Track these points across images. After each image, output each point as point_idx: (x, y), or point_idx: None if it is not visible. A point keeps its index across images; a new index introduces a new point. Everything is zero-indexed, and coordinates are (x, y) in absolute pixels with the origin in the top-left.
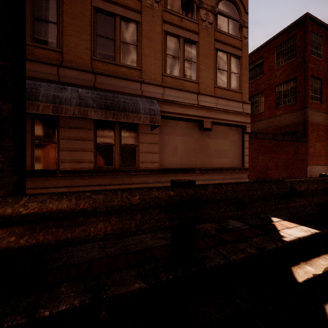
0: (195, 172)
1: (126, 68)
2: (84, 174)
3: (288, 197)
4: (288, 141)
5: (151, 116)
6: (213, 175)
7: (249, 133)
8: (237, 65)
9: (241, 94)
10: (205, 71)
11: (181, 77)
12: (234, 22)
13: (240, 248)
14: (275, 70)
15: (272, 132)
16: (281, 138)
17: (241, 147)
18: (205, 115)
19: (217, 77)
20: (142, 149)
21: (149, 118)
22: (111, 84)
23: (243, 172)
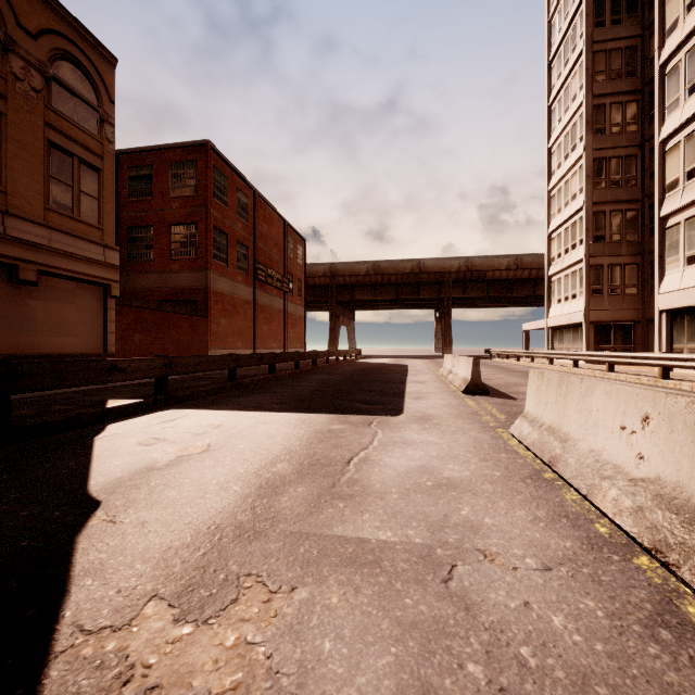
0: None
1: None
2: None
3: (111, 372)
4: (182, 314)
5: None
6: None
7: (117, 297)
8: (94, 182)
9: (101, 231)
10: (23, 174)
11: None
12: (88, 107)
13: (60, 415)
14: (170, 200)
15: (166, 296)
16: (171, 309)
17: (102, 320)
18: (24, 256)
19: (51, 192)
20: None
21: None
22: None
23: None
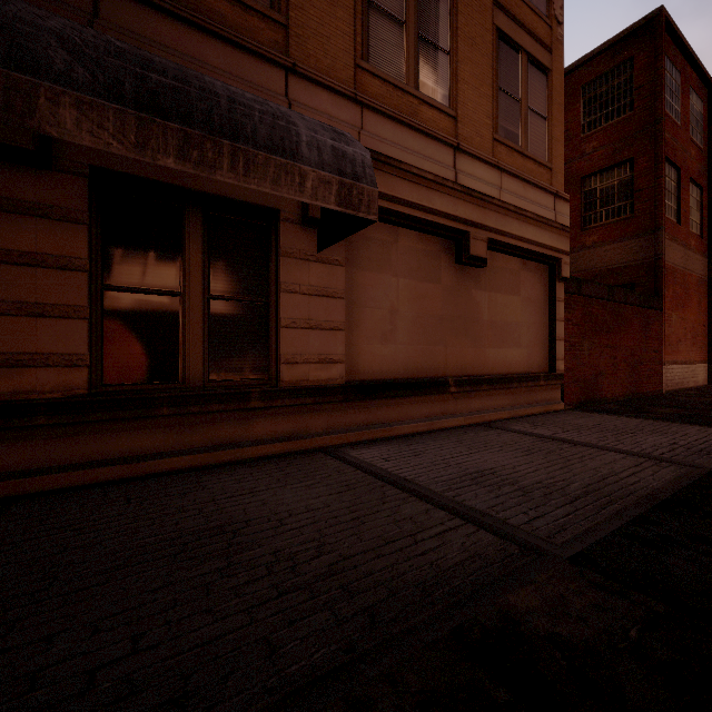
0: (447, 392)
1: (232, 5)
2: (38, 419)
3: None
4: (633, 306)
5: (346, 178)
6: (491, 395)
7: (566, 280)
8: (542, 92)
9: (549, 171)
10: (471, 86)
11: (409, 87)
12: None
13: None
14: (581, 141)
15: None
16: (622, 298)
17: (546, 318)
18: (474, 218)
19: (498, 112)
20: (289, 316)
21: (336, 184)
22: (171, 45)
23: (554, 385)
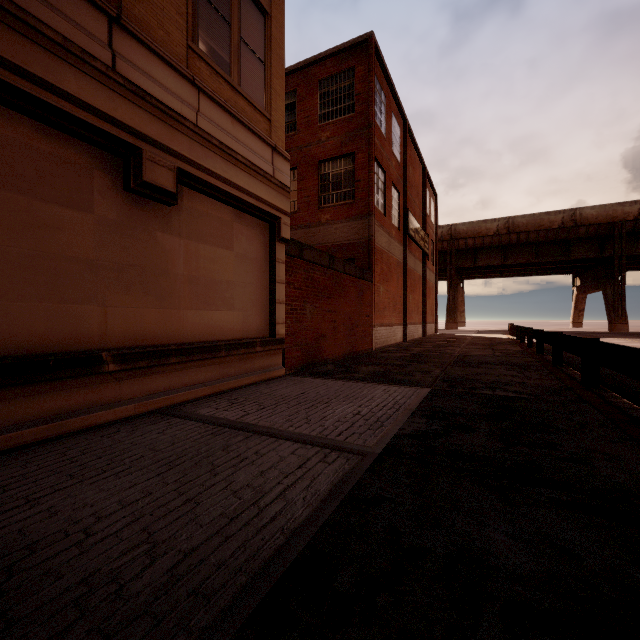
0: (99, 372)
1: None
2: None
3: None
4: (351, 276)
5: None
6: (186, 369)
7: (287, 242)
8: (259, 31)
9: (268, 122)
10: None
11: None
12: None
13: None
14: (318, 129)
15: None
16: (342, 268)
17: (267, 279)
18: (151, 132)
19: (197, 18)
20: None
21: None
22: None
23: (274, 350)
